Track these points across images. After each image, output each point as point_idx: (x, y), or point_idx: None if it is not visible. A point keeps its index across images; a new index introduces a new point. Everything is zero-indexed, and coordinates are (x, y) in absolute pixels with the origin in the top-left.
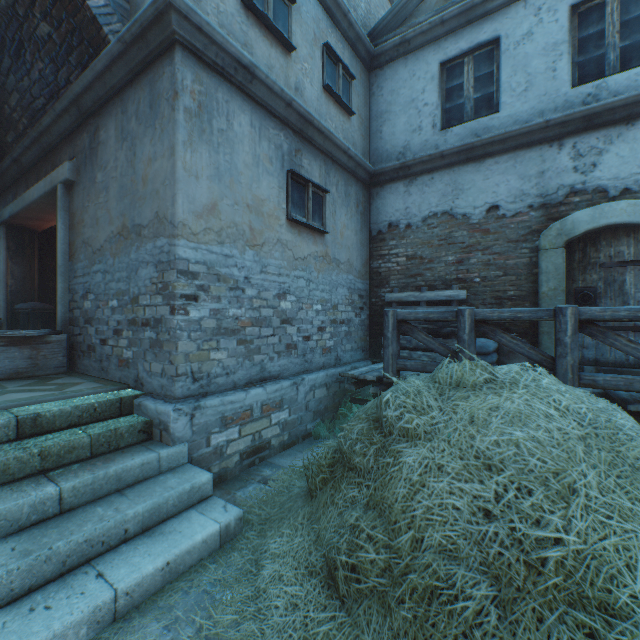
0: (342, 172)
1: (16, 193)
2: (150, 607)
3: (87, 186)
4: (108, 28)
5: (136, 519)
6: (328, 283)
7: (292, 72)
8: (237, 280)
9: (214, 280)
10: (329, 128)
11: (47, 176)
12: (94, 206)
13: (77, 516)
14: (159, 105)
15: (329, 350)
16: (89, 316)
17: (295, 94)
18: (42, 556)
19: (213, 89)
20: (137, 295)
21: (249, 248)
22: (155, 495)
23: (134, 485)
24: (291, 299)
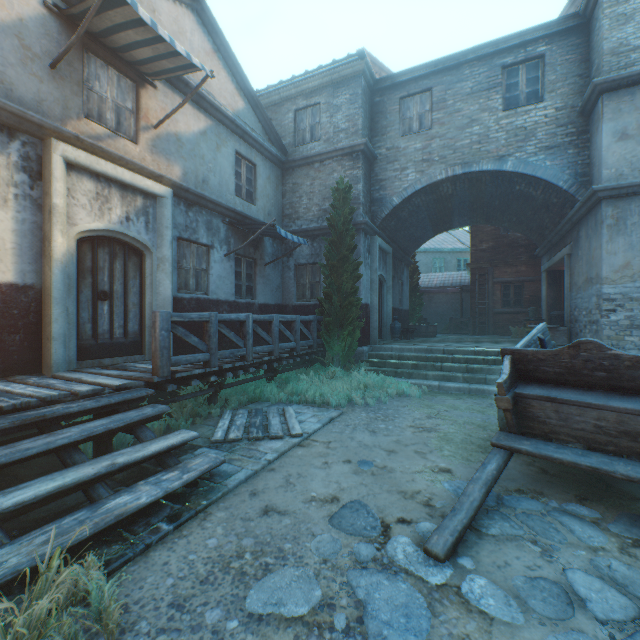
0: None
1: (549, 255)
2: None
3: (574, 257)
4: (576, 196)
5: None
6: None
7: None
8: None
9: (627, 301)
10: None
11: (560, 251)
12: (577, 267)
13: None
14: (596, 225)
15: None
16: (575, 319)
17: None
18: None
19: (626, 206)
20: (590, 309)
21: None
22: None
23: None
24: None
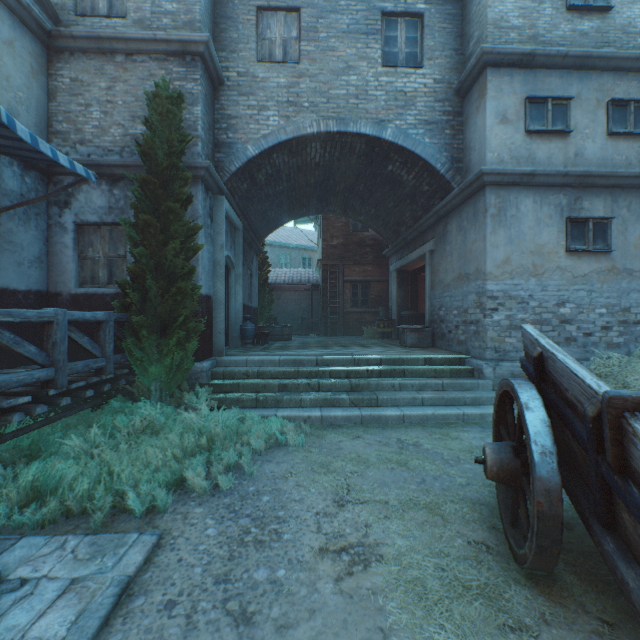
0: (636, 192)
1: (402, 254)
2: (474, 423)
3: (440, 252)
4: (453, 182)
5: (468, 399)
6: (615, 291)
7: (570, 146)
8: (522, 298)
9: (507, 299)
10: (610, 170)
11: (420, 248)
12: (444, 263)
13: (448, 392)
14: (477, 215)
15: (616, 345)
16: (441, 319)
17: (573, 160)
18: (440, 396)
19: (506, 196)
20: (466, 308)
21: (531, 277)
22: (476, 394)
23: (467, 390)
24: (569, 306)
